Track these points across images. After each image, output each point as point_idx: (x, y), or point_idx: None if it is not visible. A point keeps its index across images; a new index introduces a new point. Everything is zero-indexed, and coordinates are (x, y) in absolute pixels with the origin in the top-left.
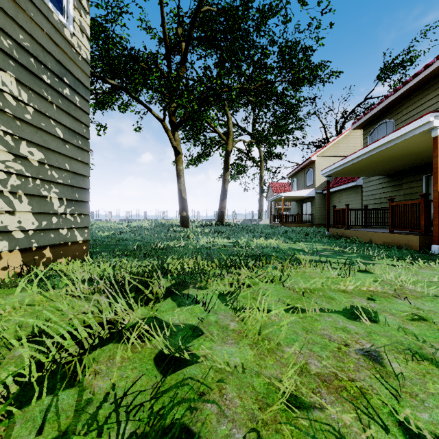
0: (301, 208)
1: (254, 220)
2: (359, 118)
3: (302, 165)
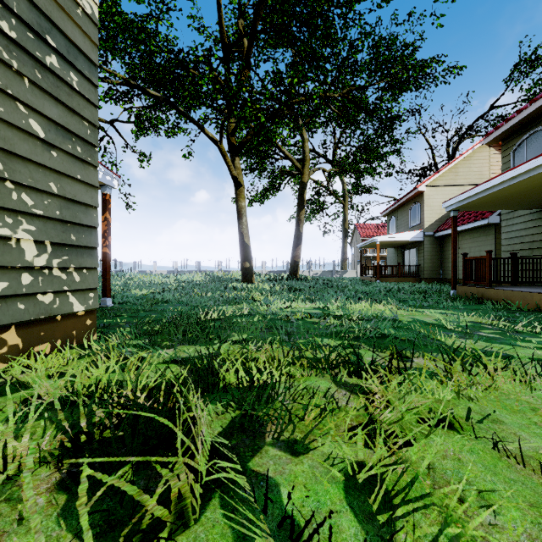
0: (402, 257)
1: (336, 272)
2: (498, 126)
3: (405, 199)
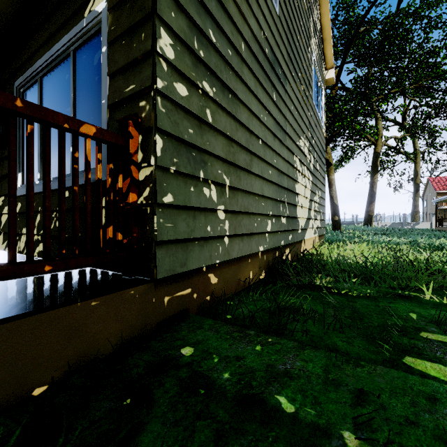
0: None
1: (406, 224)
2: None
3: None
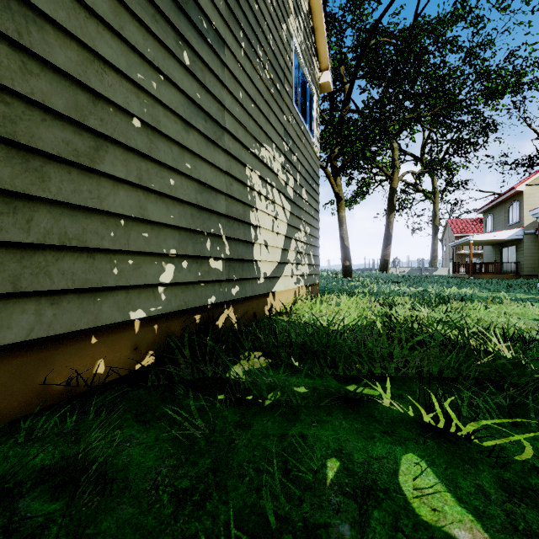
0: (500, 255)
1: (425, 270)
2: None
3: (502, 198)
